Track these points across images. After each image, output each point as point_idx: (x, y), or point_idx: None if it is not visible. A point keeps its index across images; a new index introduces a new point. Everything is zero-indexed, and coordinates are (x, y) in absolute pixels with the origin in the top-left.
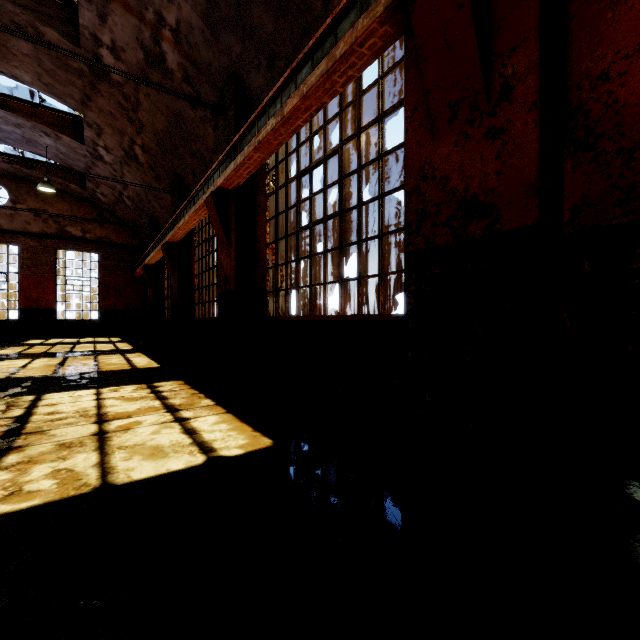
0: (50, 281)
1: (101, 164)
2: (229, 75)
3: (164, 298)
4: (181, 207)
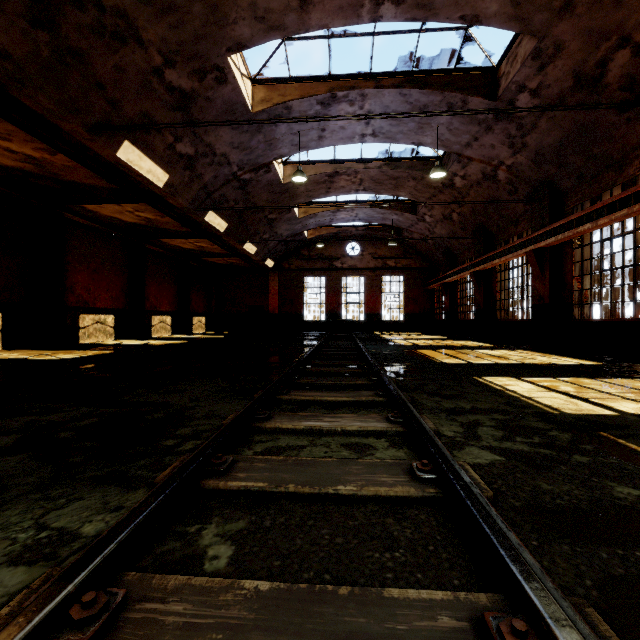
0: (378, 296)
1: (421, 223)
2: (544, 181)
3: (457, 305)
4: (496, 252)
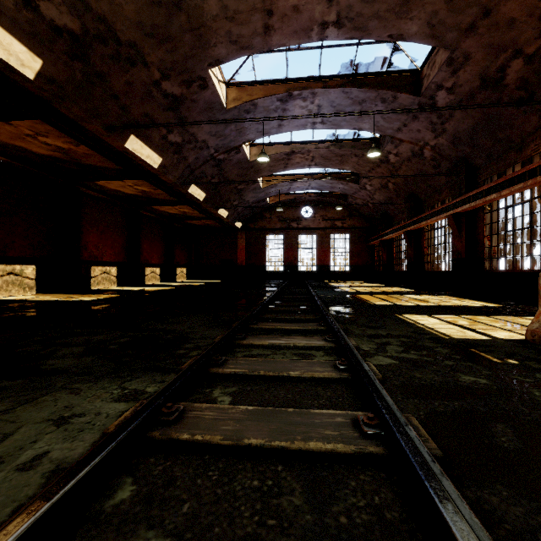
0: (328, 251)
1: (363, 191)
2: (461, 158)
3: (393, 258)
4: (423, 215)
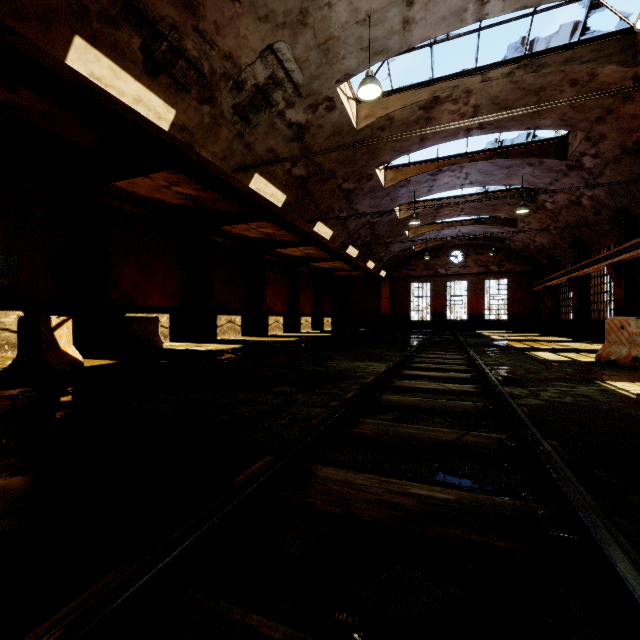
0: (481, 298)
1: (522, 234)
2: (620, 208)
3: (559, 306)
4: (585, 262)
